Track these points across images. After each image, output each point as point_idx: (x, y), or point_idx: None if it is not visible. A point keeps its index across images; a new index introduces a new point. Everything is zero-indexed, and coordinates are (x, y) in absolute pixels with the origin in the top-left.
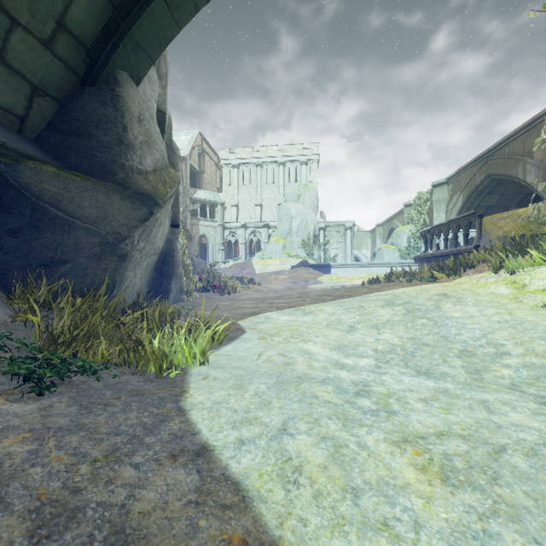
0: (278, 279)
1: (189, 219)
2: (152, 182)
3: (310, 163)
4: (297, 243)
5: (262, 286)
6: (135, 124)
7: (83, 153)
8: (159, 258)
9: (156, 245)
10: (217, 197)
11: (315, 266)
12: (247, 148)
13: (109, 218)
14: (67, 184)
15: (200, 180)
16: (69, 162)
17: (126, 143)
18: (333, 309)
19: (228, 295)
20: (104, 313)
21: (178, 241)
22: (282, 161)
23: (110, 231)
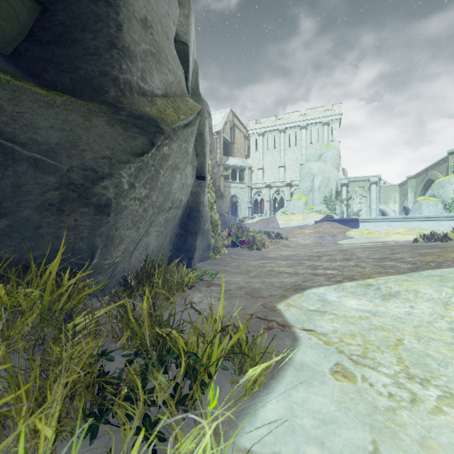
0: (303, 233)
1: (223, 182)
2: (158, 106)
3: (331, 123)
4: (319, 199)
5: (289, 240)
6: (135, 26)
7: (64, 66)
8: (184, 213)
9: (174, 196)
10: (245, 162)
11: (341, 221)
12: (271, 117)
13: (80, 147)
14: (19, 95)
15: (231, 149)
16: (46, 79)
17: (120, 47)
18: (439, 292)
19: (256, 251)
20: (34, 313)
21: (205, 195)
22: (304, 125)
23: (77, 166)
